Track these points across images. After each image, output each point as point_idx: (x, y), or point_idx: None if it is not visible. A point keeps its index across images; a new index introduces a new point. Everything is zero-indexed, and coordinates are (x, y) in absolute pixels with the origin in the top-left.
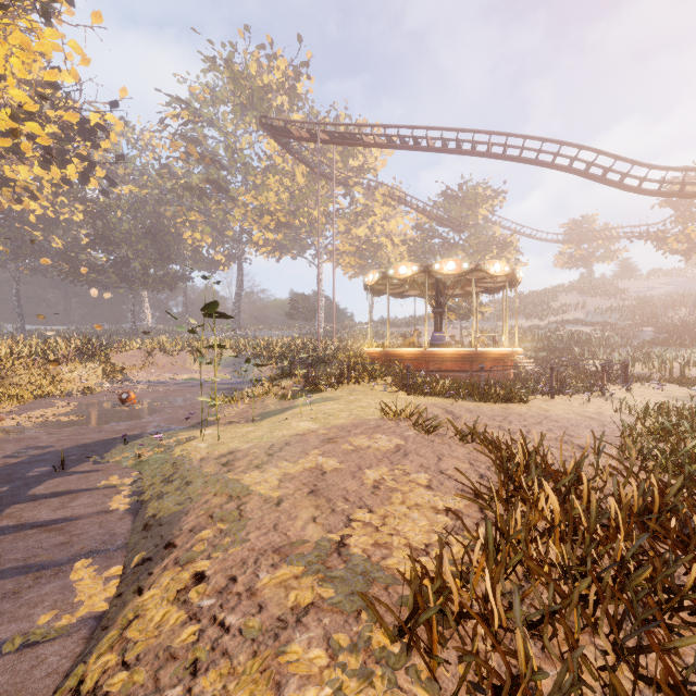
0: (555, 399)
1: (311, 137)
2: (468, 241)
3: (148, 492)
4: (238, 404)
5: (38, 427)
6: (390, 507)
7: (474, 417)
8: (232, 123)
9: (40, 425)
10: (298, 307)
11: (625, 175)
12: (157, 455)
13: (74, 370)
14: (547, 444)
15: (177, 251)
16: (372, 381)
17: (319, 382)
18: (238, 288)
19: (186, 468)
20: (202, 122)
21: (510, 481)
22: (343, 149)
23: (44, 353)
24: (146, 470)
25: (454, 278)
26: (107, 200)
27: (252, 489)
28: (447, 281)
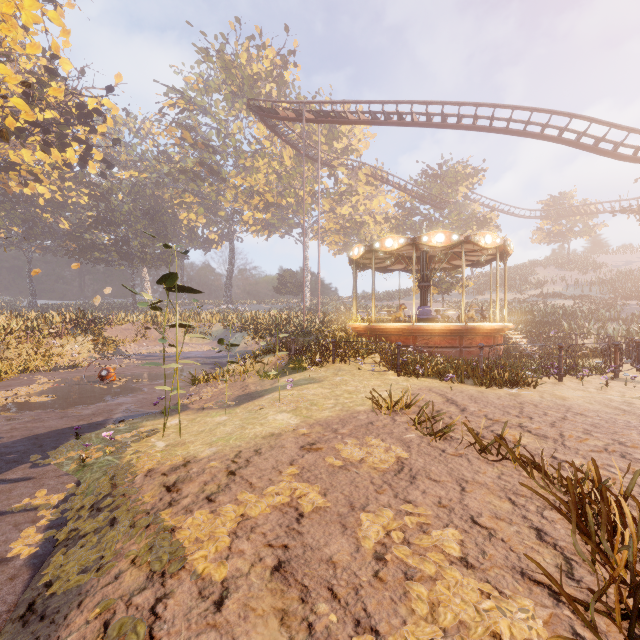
0: (564, 382)
1: (297, 117)
2: (448, 218)
3: (69, 523)
4: (218, 383)
5: (1, 411)
6: (412, 628)
7: (483, 408)
8: (224, 110)
9: (5, 408)
10: (285, 282)
11: (620, 143)
12: (105, 456)
13: (67, 343)
14: (600, 459)
15: (174, 231)
16: (359, 360)
17: (302, 359)
18: (230, 265)
19: (122, 489)
20: (196, 110)
21: (609, 565)
22: (327, 132)
23: (38, 328)
24: (85, 480)
25: (440, 252)
26: (109, 184)
27: (186, 560)
28: (433, 254)
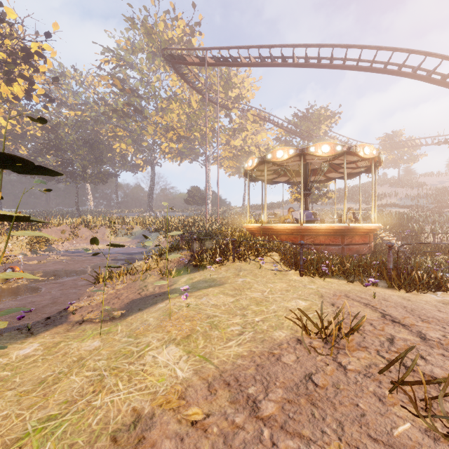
0: None
1: (200, 61)
2: None
3: None
4: (117, 282)
5: None
6: None
7: (446, 332)
8: (146, 66)
9: None
10: (193, 195)
11: None
12: None
13: (1, 242)
14: None
15: (110, 157)
16: (260, 259)
17: (203, 257)
18: (151, 183)
19: None
20: (125, 65)
21: None
22: (224, 83)
23: None
24: None
25: (321, 164)
26: (57, 119)
27: None
28: (312, 168)
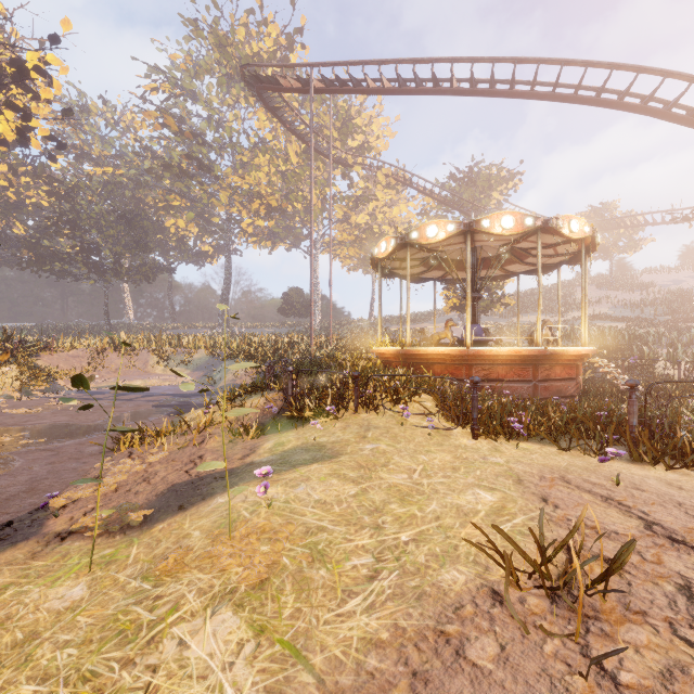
0: None
1: (303, 86)
2: None
3: None
4: (152, 449)
5: None
6: None
7: None
8: (217, 97)
9: None
10: (292, 301)
11: None
12: None
13: None
14: None
15: (160, 241)
16: (403, 408)
17: (305, 403)
18: (226, 281)
19: None
20: (184, 95)
21: None
22: (341, 125)
23: None
24: None
25: (498, 249)
26: (74, 179)
27: None
28: (482, 257)
